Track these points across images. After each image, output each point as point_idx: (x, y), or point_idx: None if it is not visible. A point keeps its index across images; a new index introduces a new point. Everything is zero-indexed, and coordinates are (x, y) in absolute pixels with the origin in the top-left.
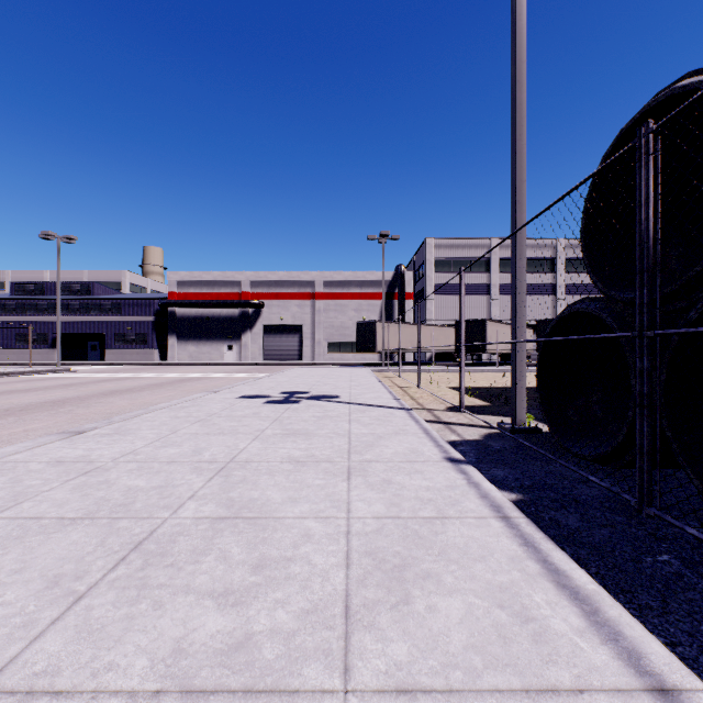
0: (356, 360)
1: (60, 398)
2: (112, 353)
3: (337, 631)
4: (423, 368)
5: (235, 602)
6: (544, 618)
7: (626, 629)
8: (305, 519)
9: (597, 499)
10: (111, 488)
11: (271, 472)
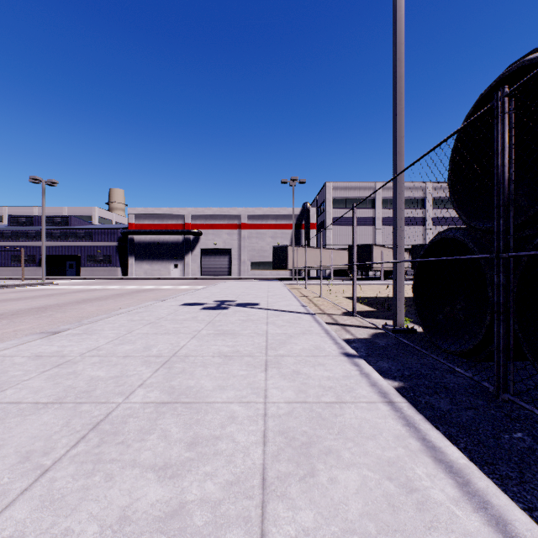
0: (272, 276)
1: (44, 305)
2: (85, 270)
3: (255, 500)
4: (324, 282)
5: (172, 475)
6: (425, 489)
7: (493, 499)
8: (231, 403)
9: (462, 386)
10: (77, 377)
11: (205, 365)
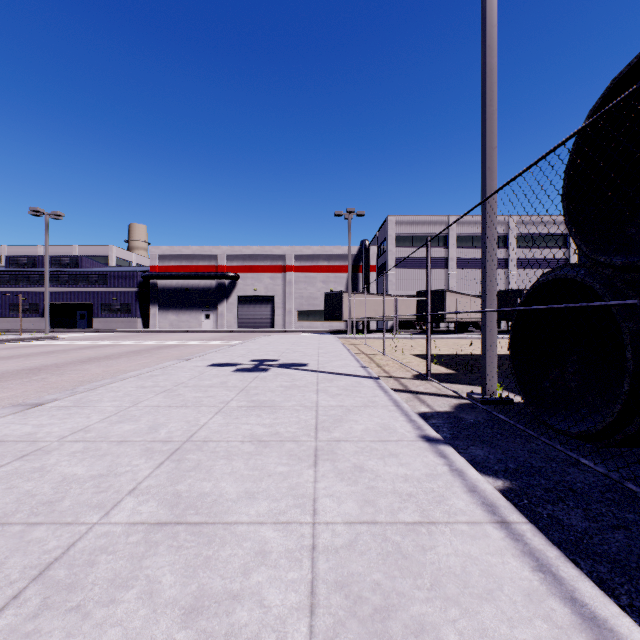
0: (324, 328)
1: (39, 365)
2: (99, 321)
3: None
4: (386, 336)
5: None
6: None
7: None
8: (262, 525)
9: (595, 487)
10: (43, 477)
11: (230, 456)
